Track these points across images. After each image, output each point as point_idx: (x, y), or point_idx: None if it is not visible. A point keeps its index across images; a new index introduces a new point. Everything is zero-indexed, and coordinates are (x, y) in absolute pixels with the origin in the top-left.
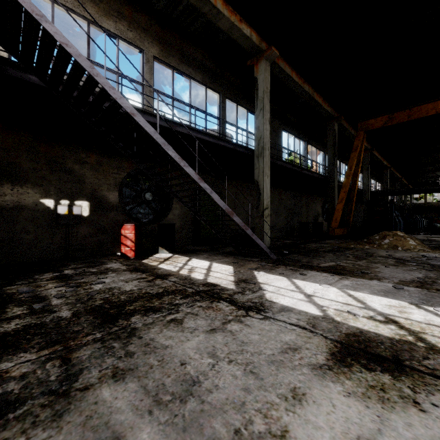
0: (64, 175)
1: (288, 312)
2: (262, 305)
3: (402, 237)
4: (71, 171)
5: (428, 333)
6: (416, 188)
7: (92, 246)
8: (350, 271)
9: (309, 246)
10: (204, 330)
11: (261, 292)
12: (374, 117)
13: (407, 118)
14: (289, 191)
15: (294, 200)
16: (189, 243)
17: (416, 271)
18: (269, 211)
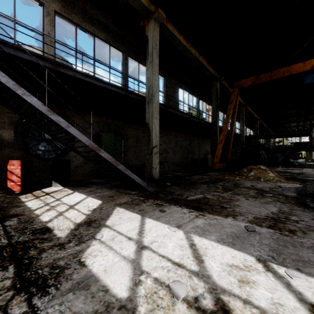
0: None
1: (79, 292)
2: (59, 274)
3: (264, 170)
4: None
5: None
6: (276, 134)
7: None
8: (211, 206)
9: (192, 178)
10: None
11: (88, 243)
12: (245, 78)
13: (269, 78)
14: (184, 134)
15: (188, 141)
16: (92, 176)
17: (272, 203)
18: (158, 149)
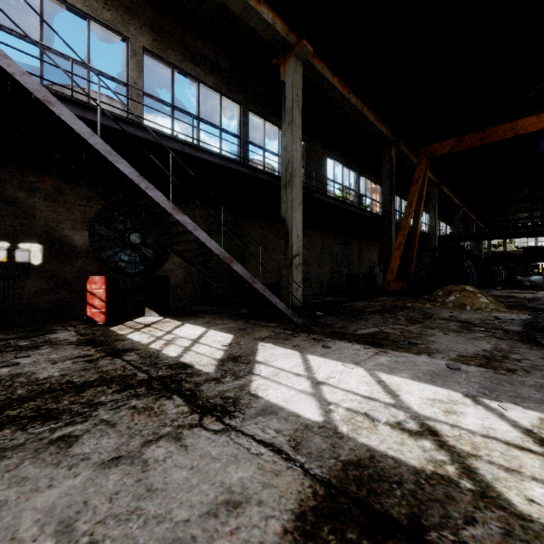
0: (1, 206)
1: (269, 416)
2: (236, 403)
3: (471, 293)
4: (12, 201)
5: (483, 457)
6: (492, 232)
7: (47, 307)
8: (393, 342)
9: (353, 305)
10: (99, 460)
11: (248, 378)
12: (439, 141)
13: (479, 142)
14: (336, 234)
15: (342, 246)
16: (196, 302)
17: (484, 340)
18: (300, 259)
